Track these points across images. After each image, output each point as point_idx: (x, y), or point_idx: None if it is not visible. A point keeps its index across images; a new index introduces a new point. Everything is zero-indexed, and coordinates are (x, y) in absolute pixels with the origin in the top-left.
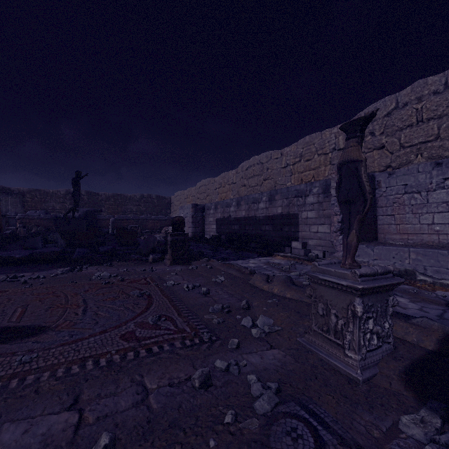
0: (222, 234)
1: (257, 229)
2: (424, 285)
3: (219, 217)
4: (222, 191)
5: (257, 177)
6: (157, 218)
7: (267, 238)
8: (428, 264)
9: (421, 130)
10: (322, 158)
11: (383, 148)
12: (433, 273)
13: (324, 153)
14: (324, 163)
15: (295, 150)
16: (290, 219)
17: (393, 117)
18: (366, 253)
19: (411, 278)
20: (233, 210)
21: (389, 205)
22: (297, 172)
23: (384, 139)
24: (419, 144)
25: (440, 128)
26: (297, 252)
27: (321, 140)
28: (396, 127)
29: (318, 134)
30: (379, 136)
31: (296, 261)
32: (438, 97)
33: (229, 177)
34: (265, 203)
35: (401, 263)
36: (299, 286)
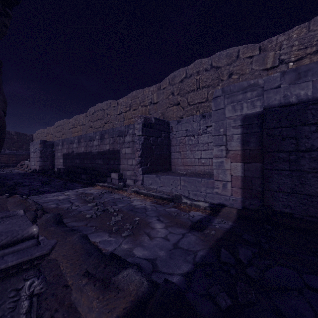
0: (67, 167)
1: (92, 162)
2: (186, 206)
3: (65, 153)
4: (75, 131)
5: (100, 120)
6: (12, 153)
7: (99, 170)
8: (191, 189)
9: (199, 94)
10: (143, 108)
11: (179, 104)
12: (193, 196)
13: (145, 105)
14: (145, 113)
15: (126, 101)
16: (115, 155)
17: (184, 83)
18: (156, 181)
19: (179, 201)
20: (76, 147)
21: (178, 144)
22: (127, 119)
23: (179, 98)
24: (198, 103)
25: (208, 94)
26: (114, 182)
27: (143, 95)
28: (185, 90)
29: (141, 90)
30: (176, 96)
31: (108, 190)
32: (207, 73)
33: (80, 120)
34: (98, 141)
35: (176, 189)
36: (62, 225)
